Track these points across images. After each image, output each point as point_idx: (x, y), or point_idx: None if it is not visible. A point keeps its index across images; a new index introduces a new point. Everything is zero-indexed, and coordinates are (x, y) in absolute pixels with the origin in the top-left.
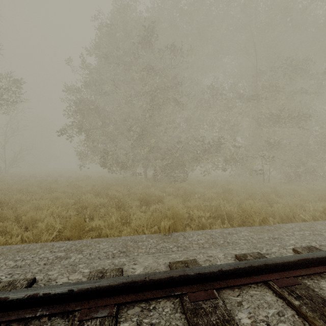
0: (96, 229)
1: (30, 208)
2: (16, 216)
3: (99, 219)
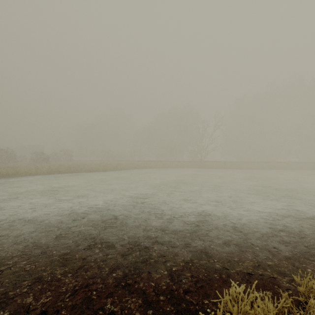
0: None
1: None
2: None
3: None
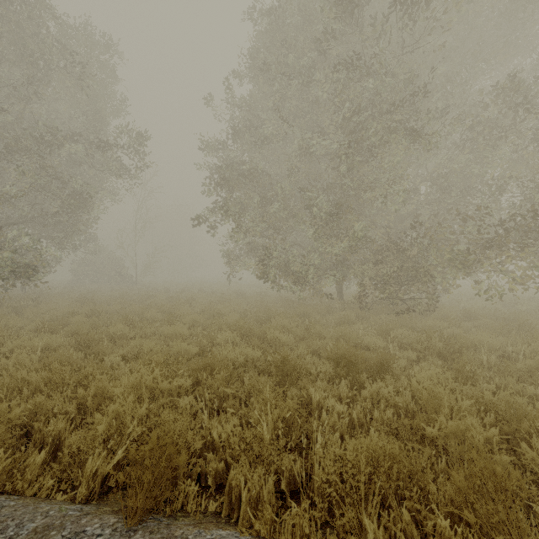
0: (219, 450)
1: (127, 354)
2: (82, 378)
3: (239, 403)
